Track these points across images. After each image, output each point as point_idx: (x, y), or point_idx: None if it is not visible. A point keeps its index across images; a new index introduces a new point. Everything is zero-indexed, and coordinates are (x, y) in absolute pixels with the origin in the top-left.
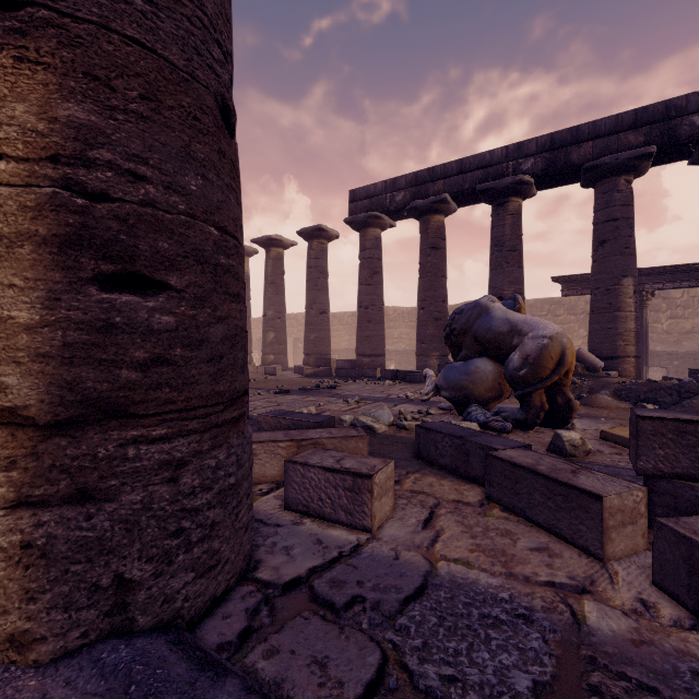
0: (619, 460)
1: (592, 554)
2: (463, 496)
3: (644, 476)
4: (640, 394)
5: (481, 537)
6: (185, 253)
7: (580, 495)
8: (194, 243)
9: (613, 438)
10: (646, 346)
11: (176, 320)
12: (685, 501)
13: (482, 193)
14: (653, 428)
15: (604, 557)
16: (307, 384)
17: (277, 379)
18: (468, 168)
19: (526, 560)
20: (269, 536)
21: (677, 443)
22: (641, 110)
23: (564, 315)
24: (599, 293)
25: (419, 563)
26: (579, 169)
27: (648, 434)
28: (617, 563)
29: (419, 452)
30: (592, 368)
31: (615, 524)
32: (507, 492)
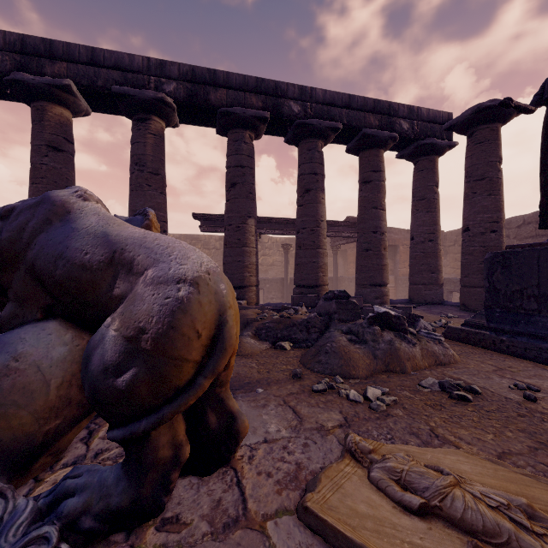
0: None
1: None
2: None
3: None
4: (278, 332)
5: None
6: None
7: None
8: None
9: (338, 542)
10: None
11: None
12: None
13: (120, 99)
14: None
15: None
16: None
17: None
18: (102, 62)
19: None
20: None
21: None
22: (261, 80)
23: (201, 248)
24: (231, 229)
25: None
26: (216, 112)
27: None
28: None
29: None
30: None
31: None
32: None
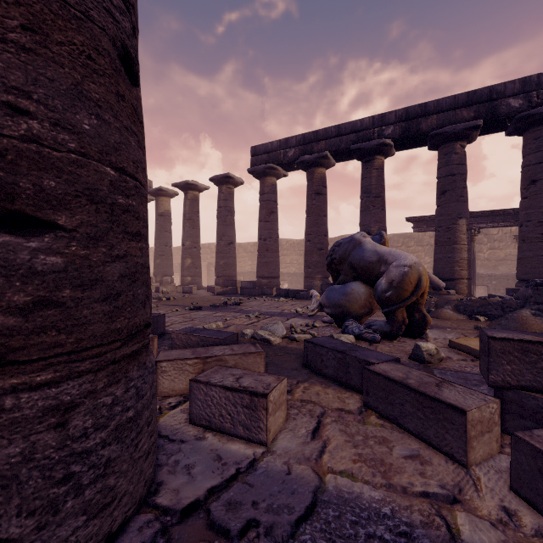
0: (465, 365)
1: (457, 460)
2: (345, 404)
3: (495, 387)
4: (474, 309)
5: (362, 446)
6: (76, 192)
7: (446, 408)
8: (87, 182)
9: (459, 347)
10: (474, 270)
11: (64, 260)
12: (529, 409)
13: (354, 152)
14: (502, 347)
15: (467, 464)
16: (217, 301)
17: (193, 297)
18: (343, 132)
19: (402, 469)
20: (172, 454)
21: (522, 360)
22: (472, 93)
23: (414, 246)
24: (441, 230)
25: (309, 477)
26: (427, 136)
27: (498, 352)
28: (478, 468)
29: (308, 363)
30: (437, 288)
31: (476, 434)
32: (382, 401)
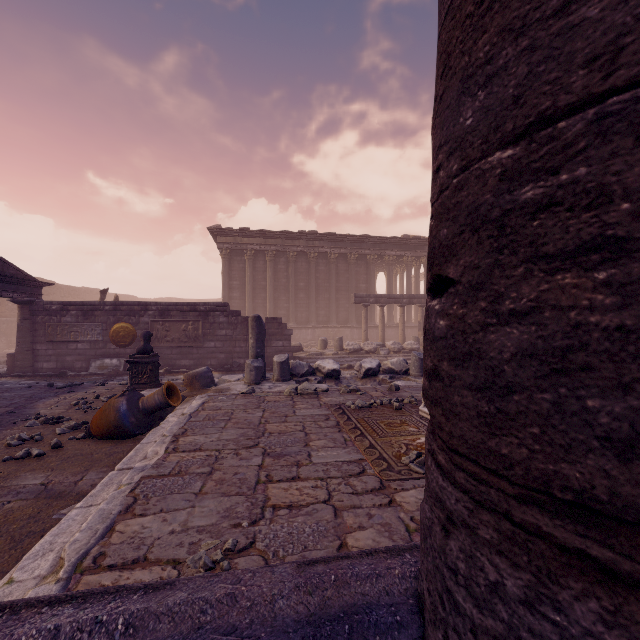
0: None
1: None
2: None
3: None
4: None
5: None
6: (461, 228)
7: None
8: (468, 204)
9: None
10: None
11: (447, 324)
12: None
13: None
14: None
15: None
16: None
17: None
18: None
19: None
20: None
21: None
22: None
23: None
24: None
25: None
26: None
27: None
28: None
29: None
30: None
31: None
32: None
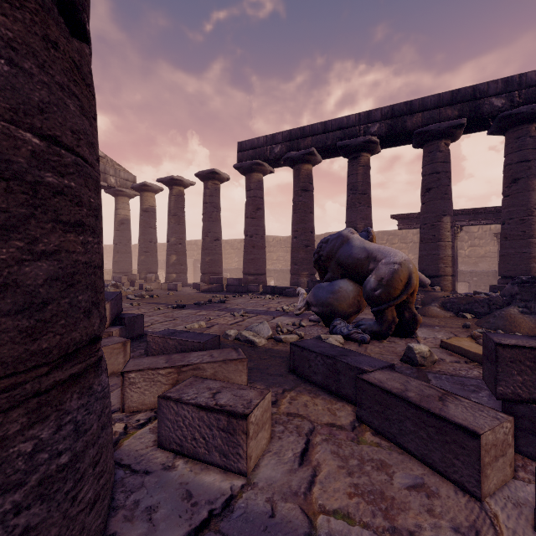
0: (460, 368)
1: (468, 491)
2: (336, 417)
3: (504, 401)
4: (460, 306)
5: (357, 474)
6: None
7: (455, 429)
8: None
9: (451, 348)
10: (456, 267)
11: None
12: None
13: (340, 149)
14: (512, 356)
15: (481, 496)
16: (202, 299)
17: (177, 294)
18: (330, 129)
19: (407, 505)
20: (132, 491)
21: (534, 370)
22: (456, 92)
23: (398, 243)
24: (426, 227)
25: (297, 520)
26: (412, 134)
27: (507, 361)
28: (493, 500)
29: (294, 368)
30: (422, 284)
31: (490, 460)
32: (377, 416)
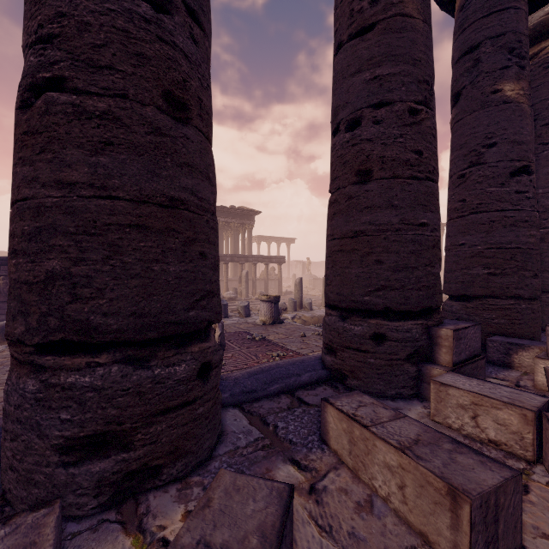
0: None
1: None
2: None
3: None
4: None
5: None
6: None
7: None
8: None
9: None
10: None
11: None
12: None
13: None
14: None
15: None
16: None
17: None
18: None
19: None
20: None
21: None
22: None
23: None
24: None
25: None
26: None
27: None
28: None
29: None
30: None
31: None
32: None
